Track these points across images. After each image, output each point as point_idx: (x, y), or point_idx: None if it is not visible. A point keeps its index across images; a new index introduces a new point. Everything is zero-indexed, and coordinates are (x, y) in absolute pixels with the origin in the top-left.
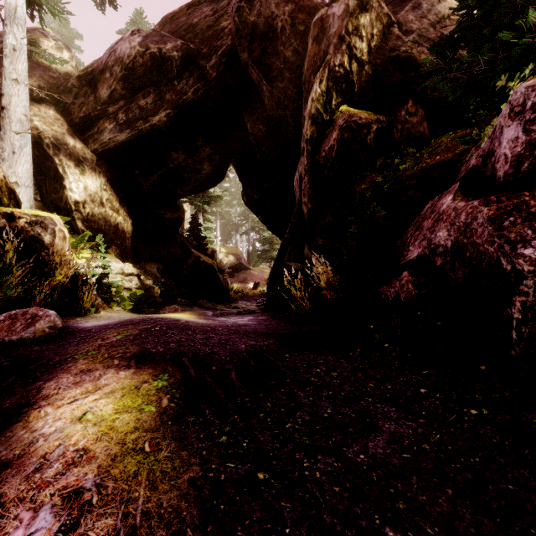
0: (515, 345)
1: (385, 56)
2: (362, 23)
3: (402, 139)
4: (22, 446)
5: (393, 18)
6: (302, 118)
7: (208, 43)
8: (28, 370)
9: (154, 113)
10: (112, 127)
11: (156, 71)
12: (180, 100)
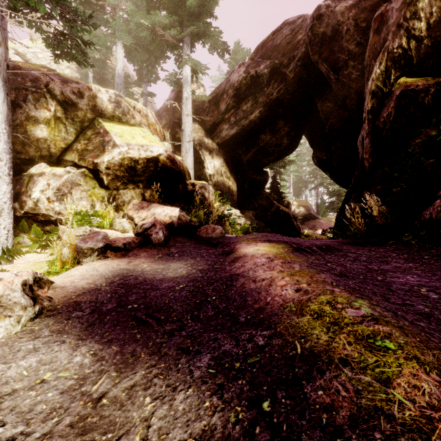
0: None
1: None
2: (420, 8)
3: None
4: (242, 254)
5: None
6: (364, 93)
7: (287, 55)
8: (224, 244)
9: (251, 112)
10: (227, 127)
11: (253, 86)
12: (268, 100)
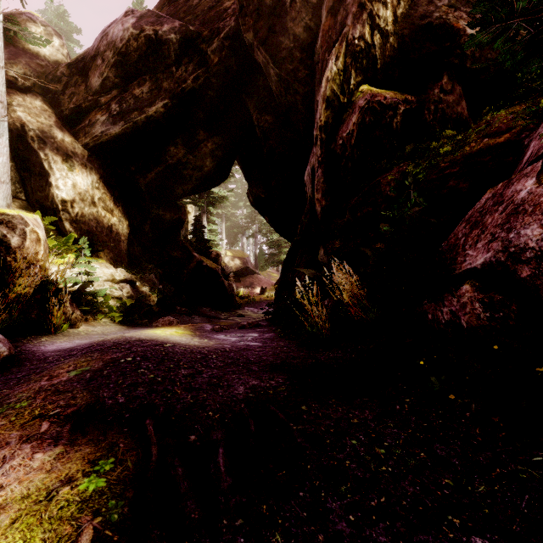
0: None
1: (414, 25)
2: None
3: (435, 122)
4: None
5: None
6: (315, 103)
7: (209, 25)
8: None
9: (150, 103)
10: (105, 119)
11: (152, 56)
12: (179, 89)
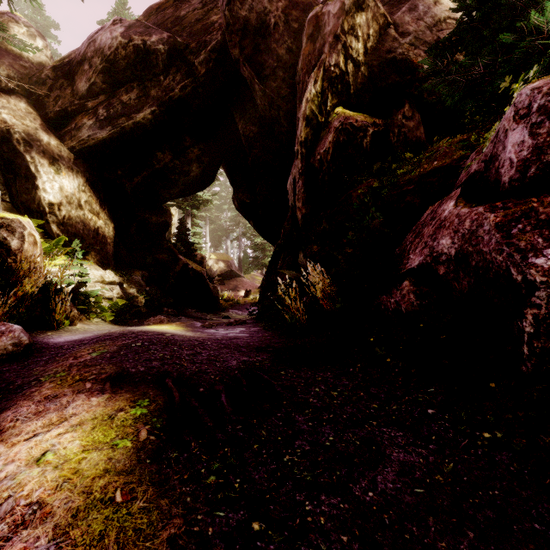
0: (527, 361)
1: (382, 58)
2: (358, 23)
3: (398, 143)
4: None
5: (389, 18)
6: (296, 119)
7: (196, 37)
8: None
9: (138, 110)
10: (91, 123)
11: (140, 65)
12: (166, 97)
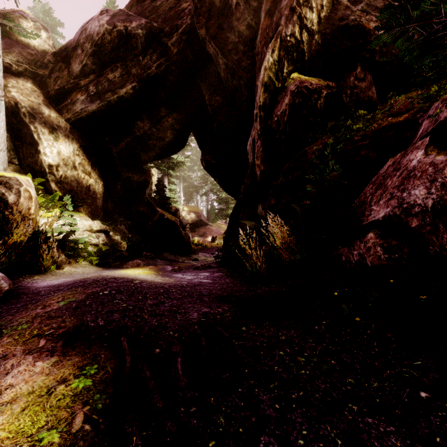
0: None
1: (334, 25)
2: None
3: (351, 103)
4: None
5: None
6: (255, 87)
7: (169, 22)
8: None
9: (121, 86)
10: (84, 98)
11: (122, 47)
12: (145, 74)
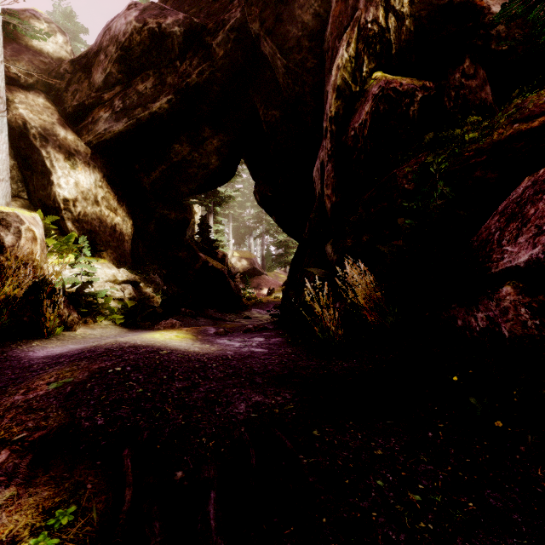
0: None
1: (433, 5)
2: None
3: (456, 109)
4: None
5: None
6: (324, 94)
7: (214, 17)
8: None
9: (154, 99)
10: (108, 116)
11: (155, 50)
12: (183, 84)
